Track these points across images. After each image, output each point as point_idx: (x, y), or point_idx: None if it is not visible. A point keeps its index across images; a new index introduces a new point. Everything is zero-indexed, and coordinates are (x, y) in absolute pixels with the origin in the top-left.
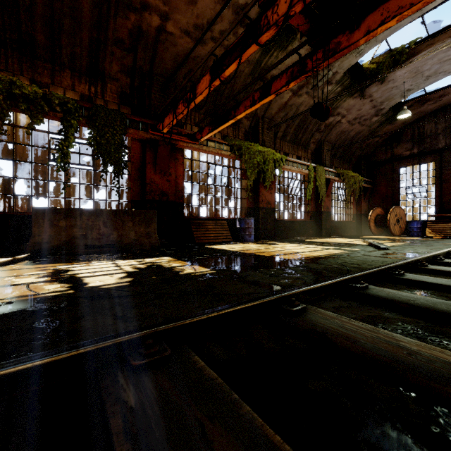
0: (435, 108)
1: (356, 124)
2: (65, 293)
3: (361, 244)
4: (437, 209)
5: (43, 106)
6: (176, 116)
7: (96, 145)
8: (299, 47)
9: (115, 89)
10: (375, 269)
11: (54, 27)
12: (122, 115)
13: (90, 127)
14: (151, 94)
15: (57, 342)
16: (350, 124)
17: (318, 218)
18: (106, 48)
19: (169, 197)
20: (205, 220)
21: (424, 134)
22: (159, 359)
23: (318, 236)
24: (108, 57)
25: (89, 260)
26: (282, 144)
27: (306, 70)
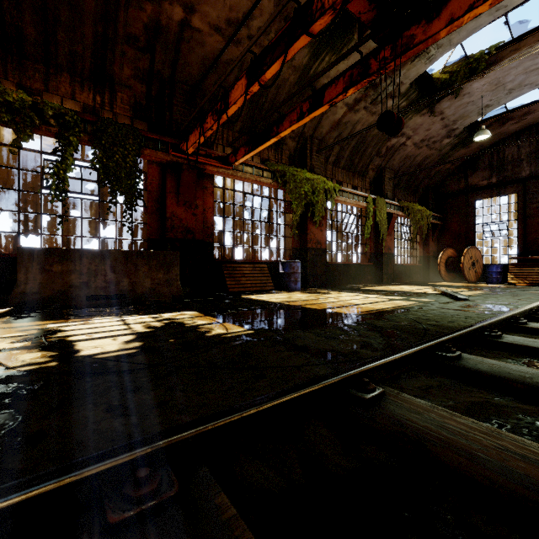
0: (518, 128)
1: (424, 147)
2: (45, 366)
3: (433, 293)
4: (521, 250)
5: (32, 118)
6: (203, 132)
7: (101, 169)
8: (361, 43)
9: (127, 99)
10: (466, 330)
11: (48, 17)
12: (135, 132)
13: (94, 145)
14: (173, 106)
15: (6, 458)
16: (417, 147)
17: (378, 260)
18: (115, 46)
19: (195, 235)
20: (240, 263)
21: (505, 160)
22: (158, 504)
23: (377, 283)
24: (117, 58)
25: (89, 316)
26: (335, 170)
27: (370, 72)
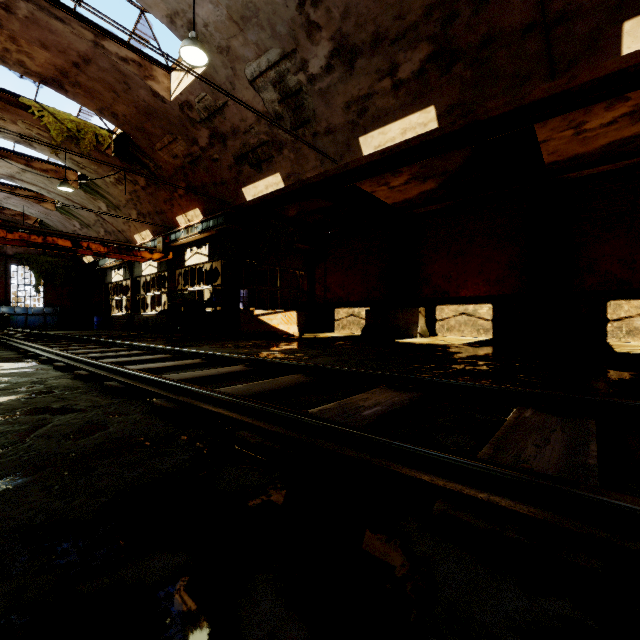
0: None
1: None
2: None
3: None
4: None
5: None
6: None
7: None
8: None
9: None
10: None
11: None
12: None
13: None
14: None
15: None
16: None
17: None
18: None
19: None
20: None
21: None
22: None
23: None
24: None
25: None
26: None
27: None
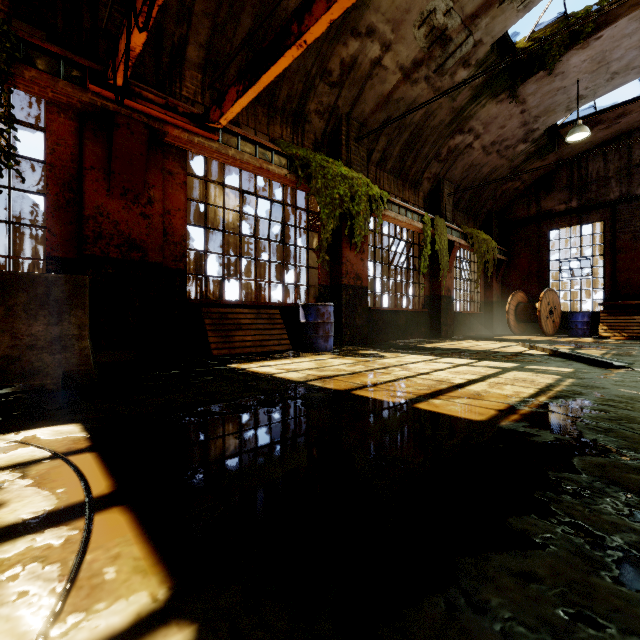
0: (607, 137)
1: (494, 153)
2: None
3: (538, 353)
4: (608, 294)
5: None
6: (134, 6)
7: None
8: None
9: None
10: None
11: None
12: None
13: None
14: (99, 6)
15: None
16: (485, 152)
17: (435, 306)
18: None
19: (147, 254)
20: (235, 307)
21: (588, 179)
22: None
23: (434, 337)
24: None
25: None
26: (380, 174)
27: None
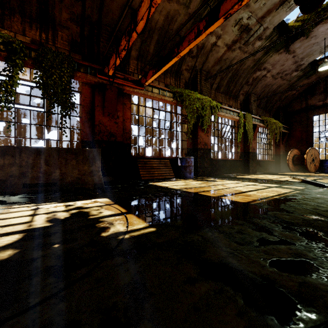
0: None
1: (279, 78)
2: None
3: (294, 181)
4: None
5: None
6: (118, 52)
7: (42, 85)
8: None
9: (66, 37)
10: None
11: None
12: (70, 59)
13: (36, 67)
14: (100, 42)
15: None
16: (273, 78)
17: (246, 157)
18: None
19: (117, 138)
20: (150, 159)
21: None
22: None
23: (245, 173)
24: (57, 4)
25: (14, 203)
26: (217, 94)
27: None
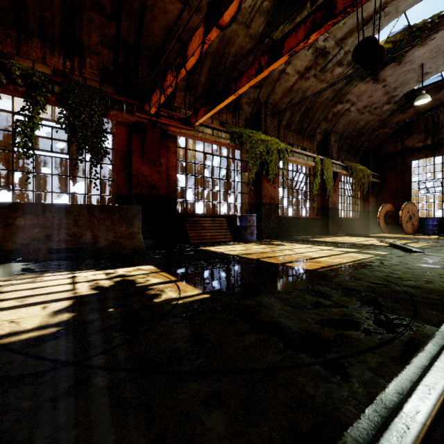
0: None
1: (366, 113)
2: None
3: (381, 244)
4: None
5: None
6: (163, 90)
7: (68, 127)
8: None
9: (95, 65)
10: None
11: None
12: (101, 93)
13: (61, 105)
14: (138, 71)
15: None
16: (359, 113)
17: (325, 214)
18: (82, 13)
19: (159, 191)
20: (201, 217)
21: (439, 124)
22: None
23: (324, 234)
24: (85, 25)
25: (43, 271)
26: (286, 133)
27: (335, 12)
